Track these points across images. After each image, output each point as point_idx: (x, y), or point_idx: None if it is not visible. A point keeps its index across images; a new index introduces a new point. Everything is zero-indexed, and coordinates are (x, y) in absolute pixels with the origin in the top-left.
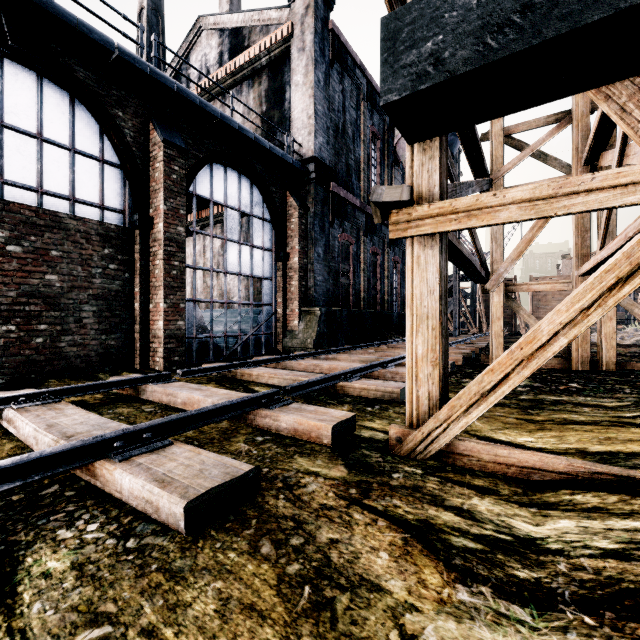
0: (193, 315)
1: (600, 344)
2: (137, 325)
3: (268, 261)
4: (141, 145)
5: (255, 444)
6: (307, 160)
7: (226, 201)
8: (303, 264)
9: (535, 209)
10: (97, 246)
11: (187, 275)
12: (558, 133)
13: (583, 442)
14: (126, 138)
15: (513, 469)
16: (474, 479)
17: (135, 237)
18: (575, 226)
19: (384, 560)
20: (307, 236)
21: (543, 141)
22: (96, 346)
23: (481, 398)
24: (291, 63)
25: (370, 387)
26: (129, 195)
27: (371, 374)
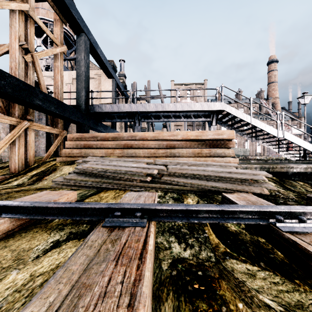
0: None
1: None
2: None
3: None
4: None
5: None
6: None
7: None
8: None
9: None
10: None
11: None
12: None
13: None
14: None
15: None
16: None
17: None
18: None
19: (16, 189)
20: None
21: None
22: None
23: None
24: None
25: None
26: None
27: None
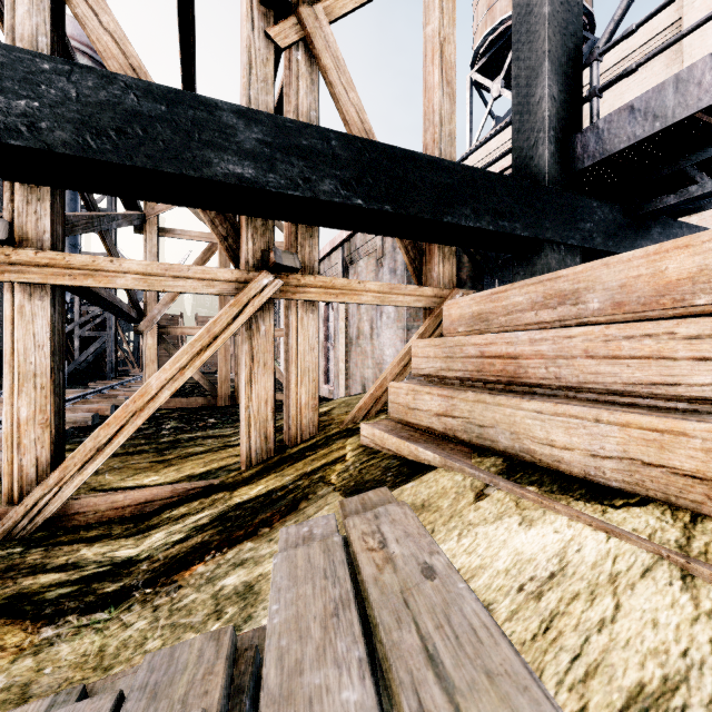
0: None
1: (237, 382)
2: None
3: None
4: None
5: None
6: None
7: None
8: None
9: (148, 283)
10: None
11: None
12: None
13: (194, 468)
14: None
15: (129, 509)
16: (89, 532)
17: None
18: None
19: None
20: None
21: None
22: None
23: (98, 452)
24: None
25: None
26: None
27: None
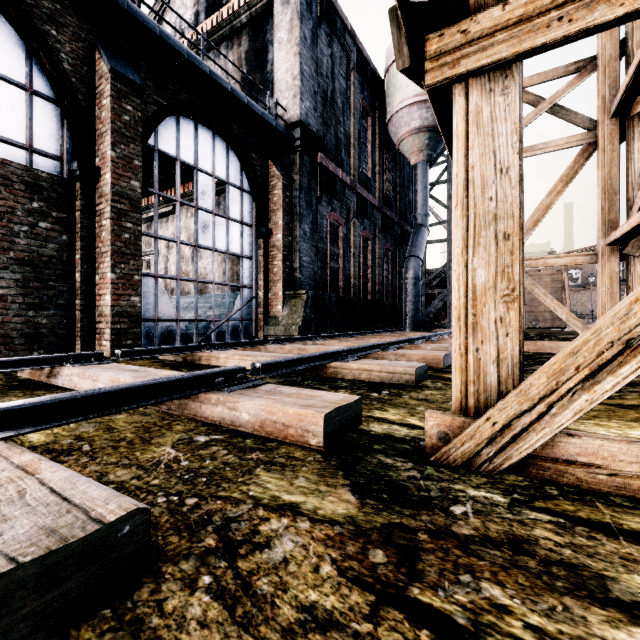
0: (155, 293)
1: None
2: (78, 300)
3: (247, 237)
4: (83, 77)
5: (190, 448)
6: (292, 125)
7: (197, 163)
8: (287, 242)
9: None
10: (21, 197)
11: (160, 260)
12: (580, 82)
13: None
14: (62, 64)
15: None
16: (621, 515)
17: (76, 191)
18: (601, 188)
19: None
20: (292, 211)
21: (563, 92)
22: (20, 324)
23: (625, 350)
24: (274, 18)
25: (373, 367)
26: (68, 138)
27: (369, 357)
